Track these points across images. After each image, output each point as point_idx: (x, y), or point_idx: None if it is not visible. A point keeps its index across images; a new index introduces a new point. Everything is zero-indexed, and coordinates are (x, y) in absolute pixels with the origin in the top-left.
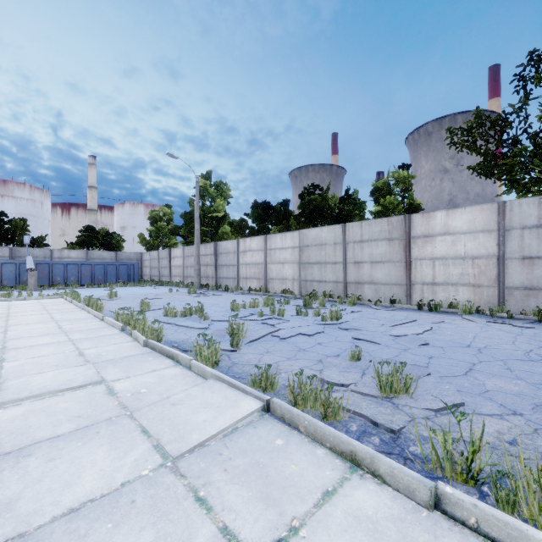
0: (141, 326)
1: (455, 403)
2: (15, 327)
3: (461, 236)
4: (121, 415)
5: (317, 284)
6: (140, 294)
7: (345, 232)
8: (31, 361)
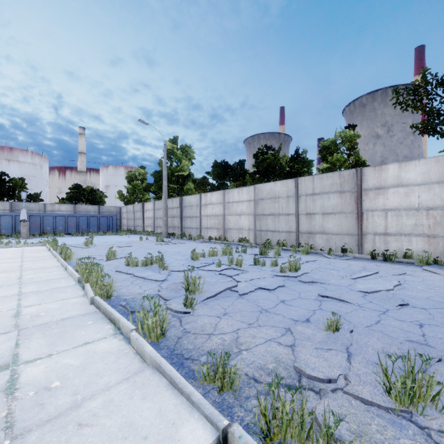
0: (95, 279)
1: None
2: None
3: (414, 188)
4: None
5: (271, 234)
6: (114, 242)
7: (297, 186)
8: None
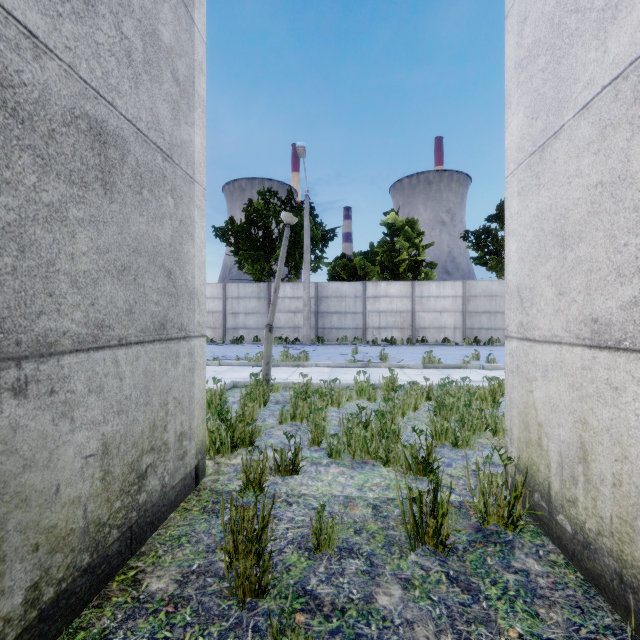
0: None
1: None
2: None
3: (207, 300)
4: None
5: None
6: None
7: None
8: None
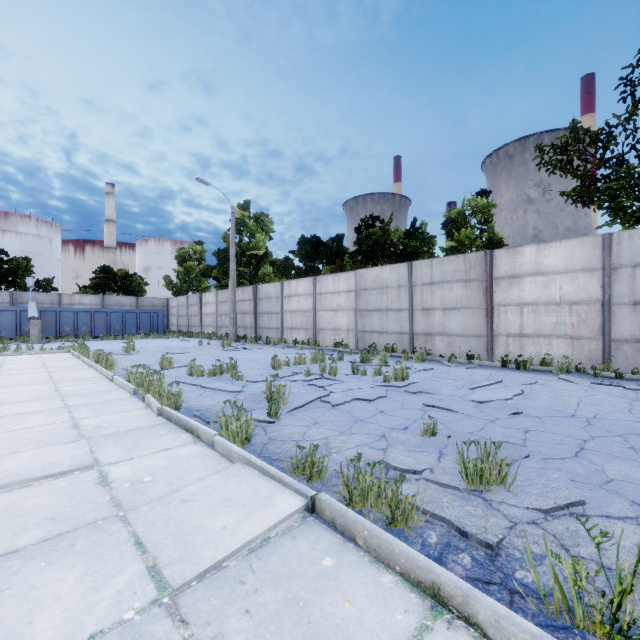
0: (157, 389)
1: (571, 501)
2: (2, 389)
3: (555, 277)
4: (111, 516)
5: (377, 336)
6: (163, 347)
7: (411, 272)
8: (10, 435)
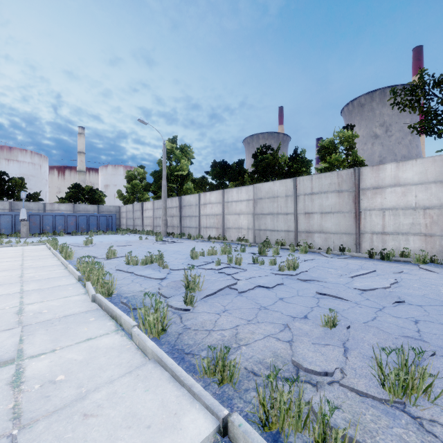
0: (96, 277)
1: None
2: None
3: (411, 187)
4: (2, 437)
5: (269, 233)
6: (113, 241)
7: (296, 185)
8: None
